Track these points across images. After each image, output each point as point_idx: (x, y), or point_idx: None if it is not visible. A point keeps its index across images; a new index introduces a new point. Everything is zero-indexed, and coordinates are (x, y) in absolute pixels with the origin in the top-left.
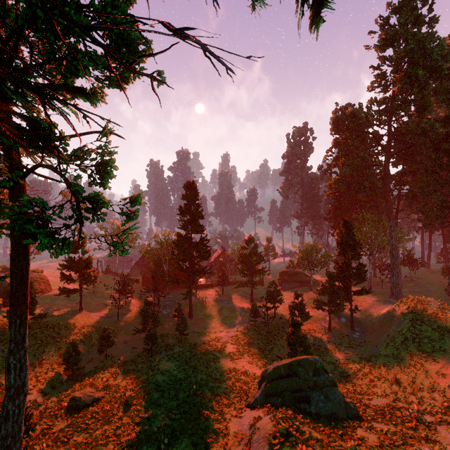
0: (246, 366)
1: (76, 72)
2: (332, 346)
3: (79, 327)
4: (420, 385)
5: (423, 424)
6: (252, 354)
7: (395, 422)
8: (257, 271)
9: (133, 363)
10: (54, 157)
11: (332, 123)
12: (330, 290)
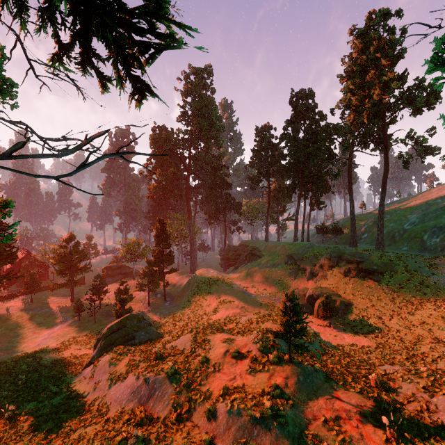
0: (75, 352)
1: None
2: (150, 315)
3: None
4: (198, 315)
5: None
6: (80, 342)
7: None
8: (79, 269)
9: None
10: None
11: (152, 139)
12: (149, 273)
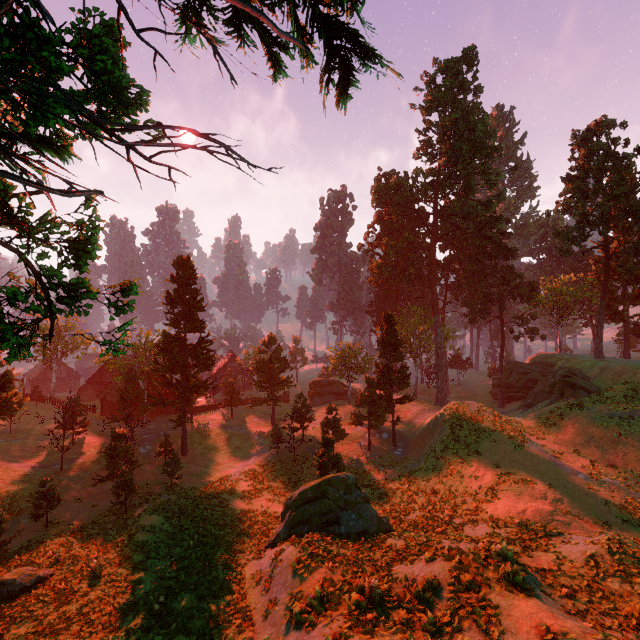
0: (266, 505)
1: (44, 121)
2: (371, 467)
3: None
4: (455, 492)
5: (452, 527)
6: (274, 489)
7: (426, 529)
8: (281, 383)
9: (96, 525)
10: (21, 232)
11: (374, 193)
12: (369, 399)
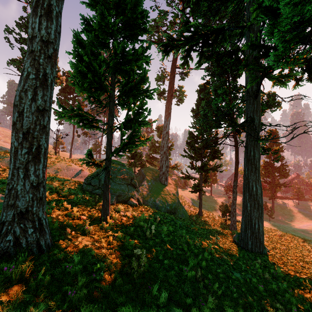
0: None
1: None
2: None
3: (214, 201)
4: None
5: None
6: None
7: None
8: None
9: None
10: None
11: None
12: None
